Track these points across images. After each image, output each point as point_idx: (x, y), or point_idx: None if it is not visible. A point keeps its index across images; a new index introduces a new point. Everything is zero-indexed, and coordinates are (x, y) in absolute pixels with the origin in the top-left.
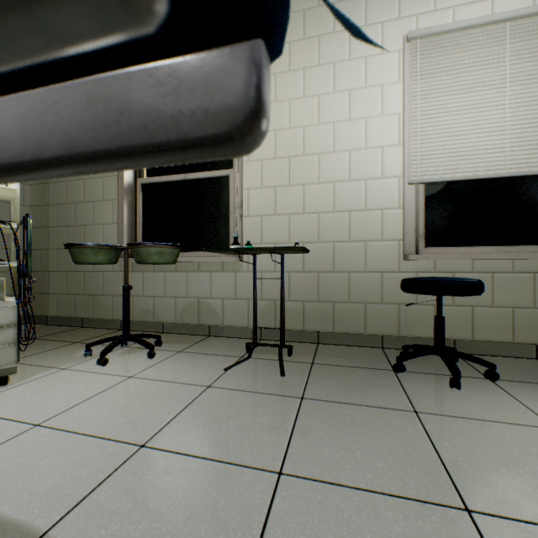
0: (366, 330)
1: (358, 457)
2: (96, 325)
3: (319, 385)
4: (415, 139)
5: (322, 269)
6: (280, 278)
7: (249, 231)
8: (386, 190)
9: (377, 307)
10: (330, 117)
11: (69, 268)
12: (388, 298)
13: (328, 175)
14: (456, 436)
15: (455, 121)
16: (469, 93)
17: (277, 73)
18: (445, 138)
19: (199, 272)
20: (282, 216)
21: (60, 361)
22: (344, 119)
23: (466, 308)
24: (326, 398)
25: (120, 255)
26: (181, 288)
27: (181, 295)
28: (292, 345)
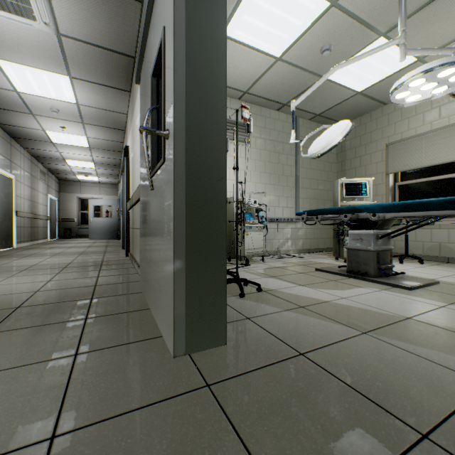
0: None
1: None
2: None
3: None
4: None
5: None
6: None
7: None
8: None
9: None
10: None
11: None
12: None
13: None
14: None
15: None
16: None
17: None
18: None
19: (439, 229)
20: None
21: None
22: None
23: None
24: None
25: None
26: (426, 237)
27: (426, 241)
28: None
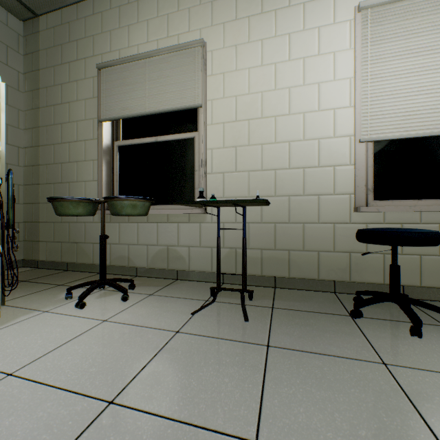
0: (319, 276)
1: (338, 422)
2: (79, 269)
3: (283, 331)
4: (366, 100)
5: (278, 220)
6: (242, 229)
7: (212, 186)
8: (338, 148)
9: (330, 255)
10: (286, 83)
11: (56, 219)
12: (340, 246)
13: (284, 135)
14: (435, 395)
15: (404, 83)
16: (418, 57)
17: (238, 45)
18: (395, 99)
19: (168, 223)
20: (242, 173)
21: (44, 303)
22: (298, 85)
23: (415, 257)
24: (291, 347)
25: (99, 208)
26: (152, 237)
27: (153, 243)
28: (252, 290)
